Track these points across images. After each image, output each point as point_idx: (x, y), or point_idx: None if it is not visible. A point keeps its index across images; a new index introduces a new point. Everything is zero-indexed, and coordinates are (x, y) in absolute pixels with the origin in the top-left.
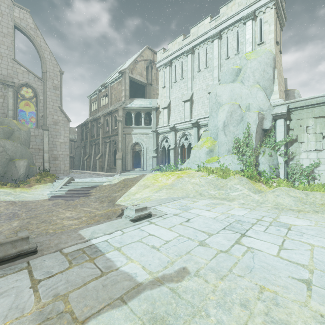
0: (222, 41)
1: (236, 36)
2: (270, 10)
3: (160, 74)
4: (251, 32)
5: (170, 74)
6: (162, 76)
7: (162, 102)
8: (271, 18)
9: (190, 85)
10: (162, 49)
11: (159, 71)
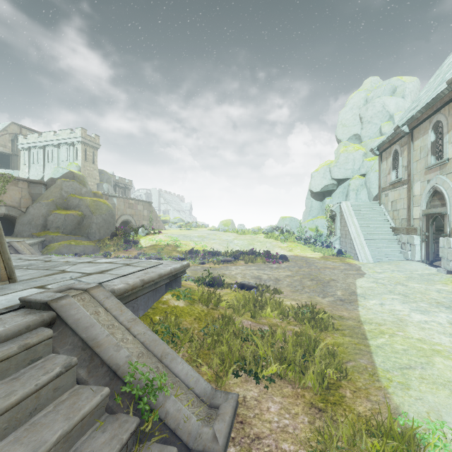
0: (60, 150)
1: (67, 150)
2: (80, 145)
3: (22, 154)
4: (72, 153)
5: (29, 157)
6: (23, 156)
7: (23, 175)
8: (80, 149)
9: (42, 170)
10: (23, 135)
11: (21, 151)
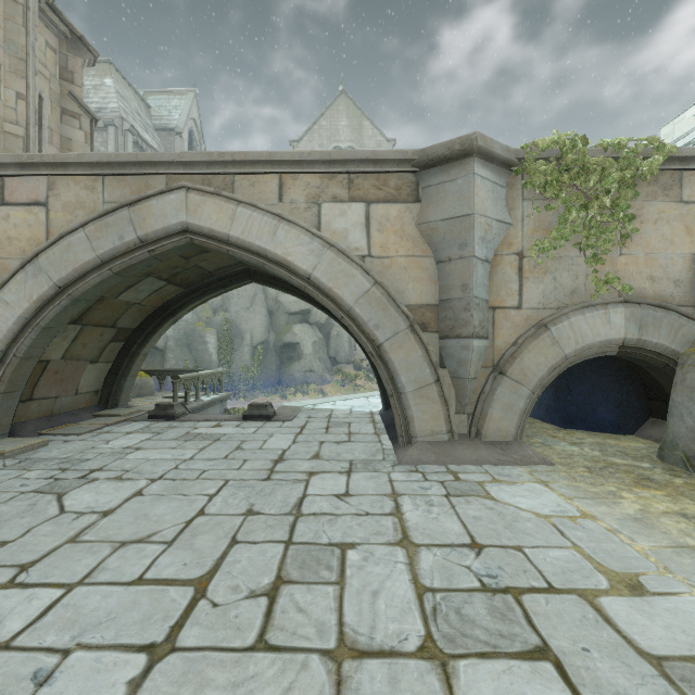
0: None
1: None
2: None
3: None
4: None
5: None
6: None
7: None
8: None
9: None
10: None
11: None
